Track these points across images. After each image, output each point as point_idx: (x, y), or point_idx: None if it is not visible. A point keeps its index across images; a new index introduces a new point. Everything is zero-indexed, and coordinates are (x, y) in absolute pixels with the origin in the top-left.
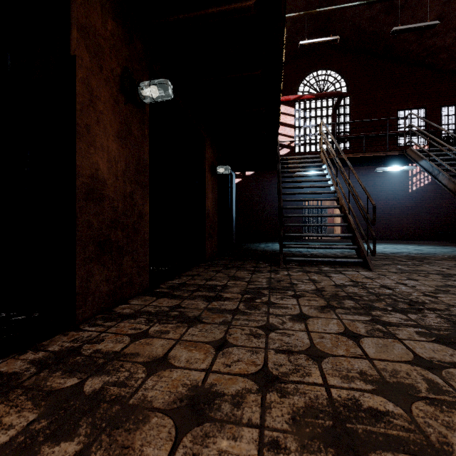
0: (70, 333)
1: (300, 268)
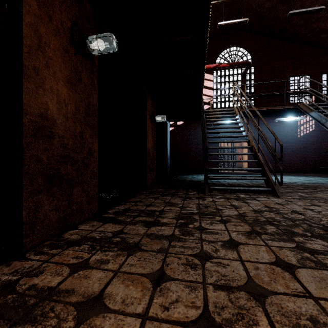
0: (13, 263)
1: (221, 195)
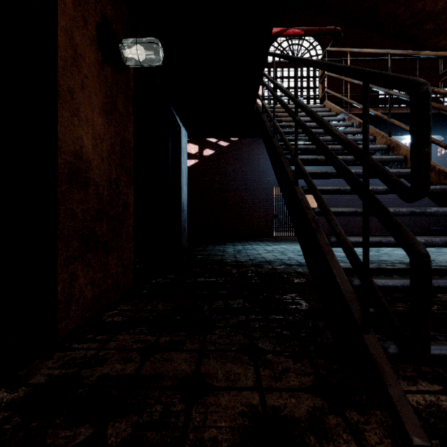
0: None
1: None
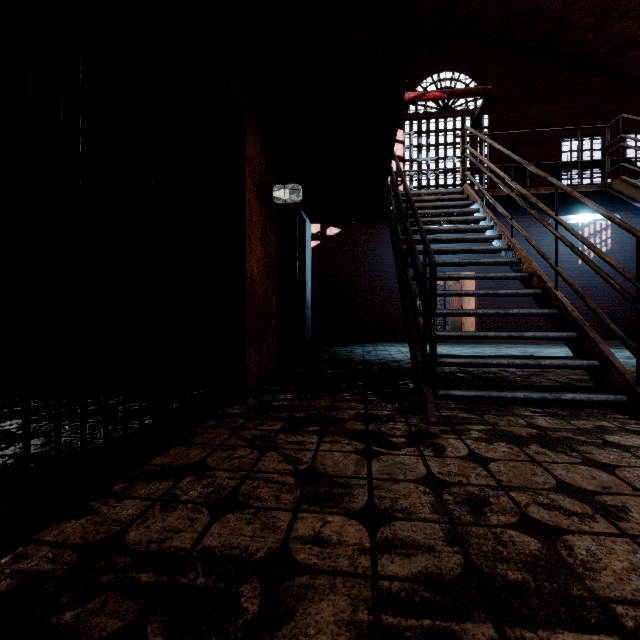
0: None
1: (480, 420)
